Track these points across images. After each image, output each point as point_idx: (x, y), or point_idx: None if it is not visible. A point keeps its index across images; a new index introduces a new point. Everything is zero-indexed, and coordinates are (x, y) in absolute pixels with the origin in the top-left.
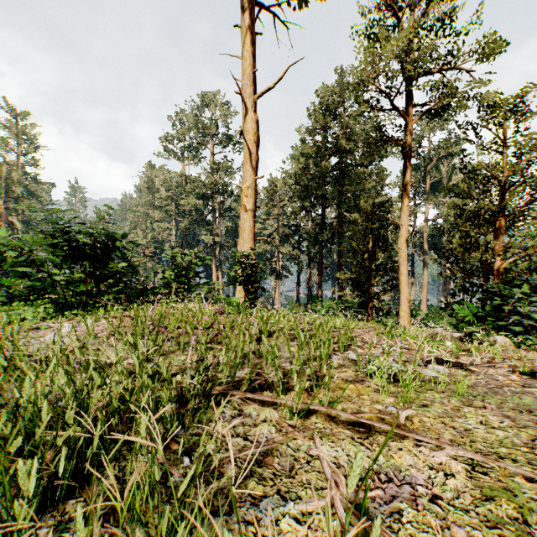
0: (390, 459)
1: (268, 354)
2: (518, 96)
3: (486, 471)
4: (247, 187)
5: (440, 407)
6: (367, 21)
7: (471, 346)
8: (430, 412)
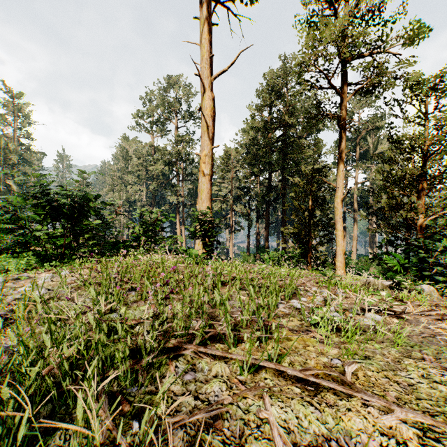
0: (340, 421)
1: (221, 303)
2: (439, 76)
3: (437, 437)
4: (204, 155)
5: (381, 359)
6: (308, 11)
7: (401, 295)
8: (372, 365)
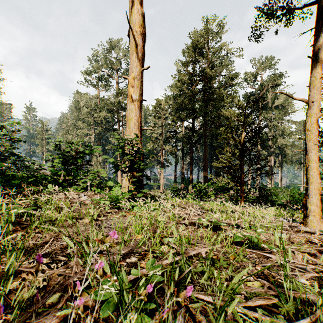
0: None
1: None
2: None
3: None
4: (133, 77)
5: None
6: None
7: None
8: None
